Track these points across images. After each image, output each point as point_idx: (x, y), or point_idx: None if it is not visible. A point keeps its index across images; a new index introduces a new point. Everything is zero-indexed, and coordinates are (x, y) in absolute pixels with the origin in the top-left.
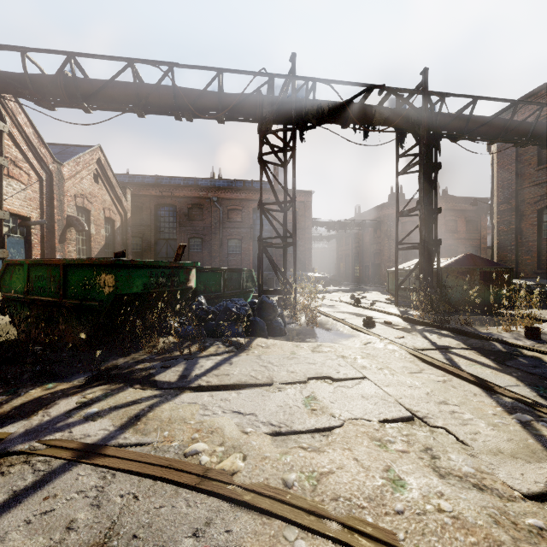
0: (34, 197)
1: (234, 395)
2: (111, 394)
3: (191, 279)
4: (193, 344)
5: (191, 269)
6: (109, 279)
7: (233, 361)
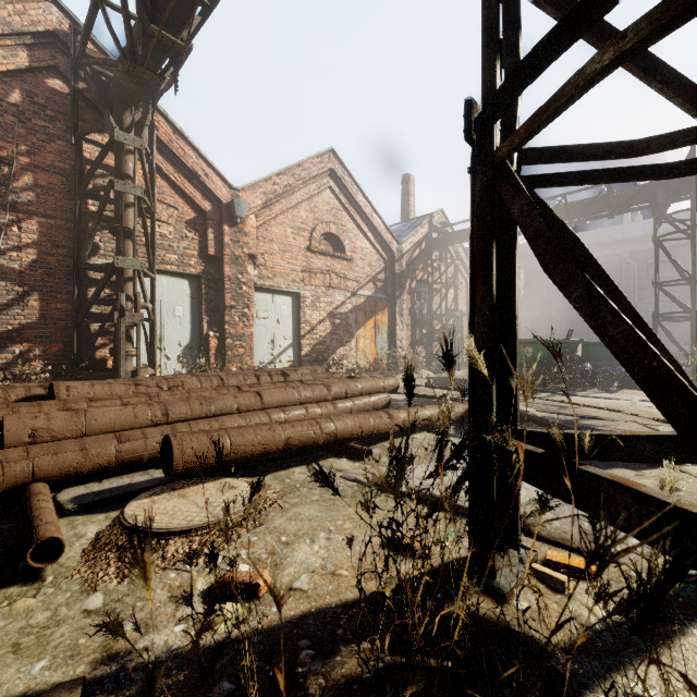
0: (464, 297)
1: (593, 399)
2: (538, 392)
3: (577, 351)
4: (578, 388)
5: (577, 344)
6: (530, 349)
7: (600, 393)
